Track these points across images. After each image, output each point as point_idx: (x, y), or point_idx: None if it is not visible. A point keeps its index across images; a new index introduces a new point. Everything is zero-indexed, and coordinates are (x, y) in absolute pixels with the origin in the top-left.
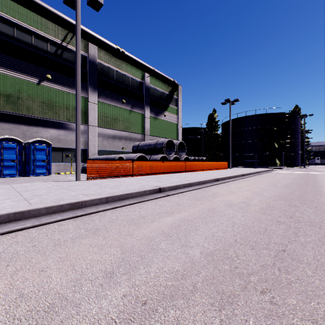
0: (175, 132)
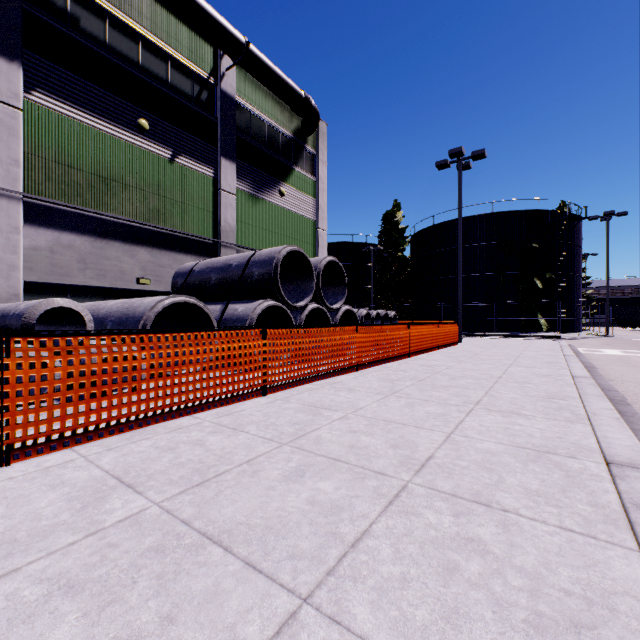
0: (310, 244)
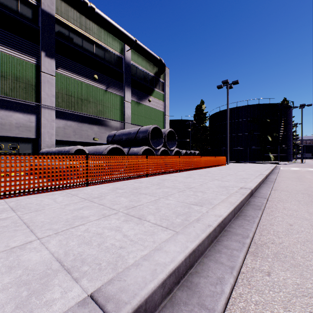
0: (161, 122)
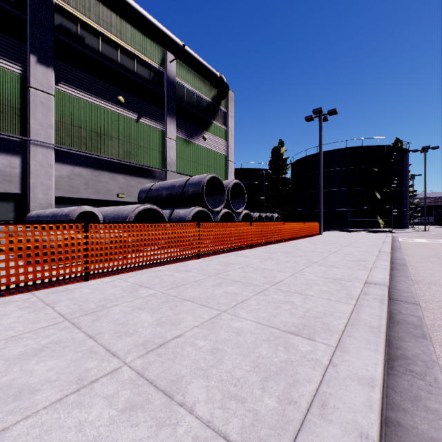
0: (223, 170)
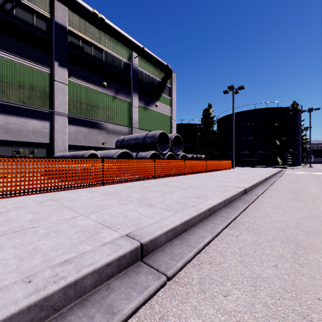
0: (168, 126)
